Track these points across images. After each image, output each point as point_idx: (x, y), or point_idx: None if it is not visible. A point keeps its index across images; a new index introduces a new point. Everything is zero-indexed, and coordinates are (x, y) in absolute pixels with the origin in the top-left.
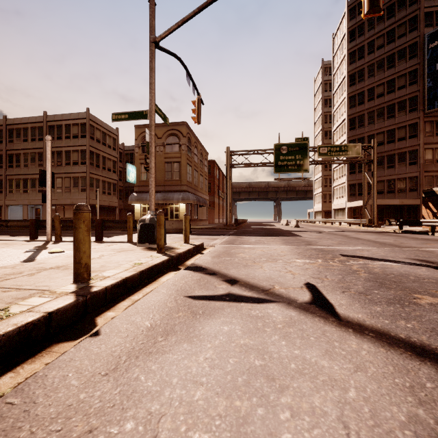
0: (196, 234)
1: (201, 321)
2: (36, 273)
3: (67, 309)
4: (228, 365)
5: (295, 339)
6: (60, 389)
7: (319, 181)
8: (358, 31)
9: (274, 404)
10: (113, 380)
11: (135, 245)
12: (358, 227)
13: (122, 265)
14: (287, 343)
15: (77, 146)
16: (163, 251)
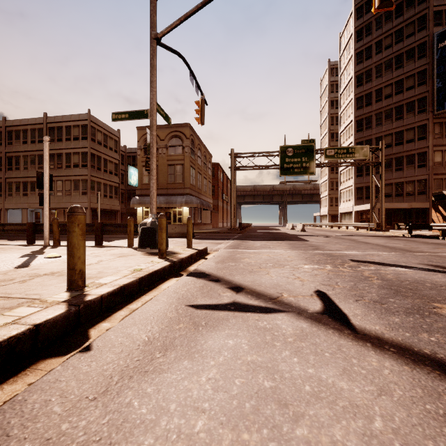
0: (199, 238)
1: (204, 334)
2: (28, 280)
3: (57, 321)
4: (234, 387)
5: (309, 355)
6: (40, 418)
7: (326, 184)
8: (365, 30)
9: (288, 437)
10: (102, 406)
11: (135, 250)
12: (365, 231)
13: (120, 271)
14: (300, 360)
15: (78, 148)
16: (165, 256)
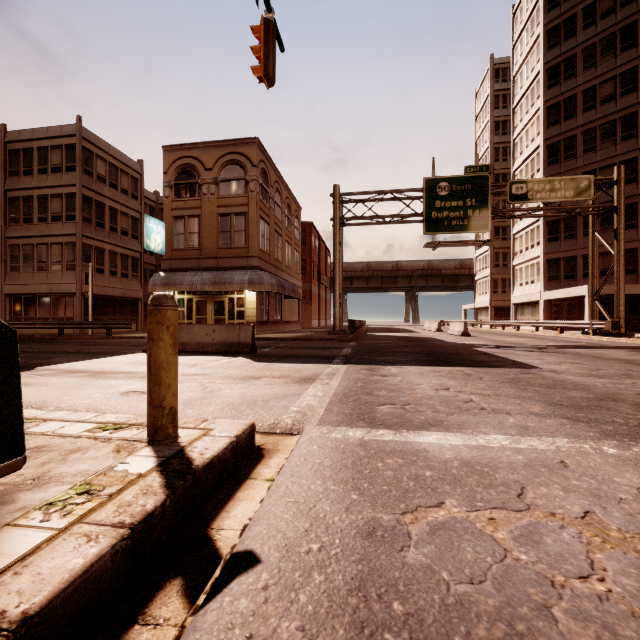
0: (264, 356)
1: None
2: None
3: None
4: None
5: None
6: None
7: (485, 258)
8: None
9: None
10: None
11: None
12: (583, 336)
13: None
14: None
15: (60, 187)
16: None
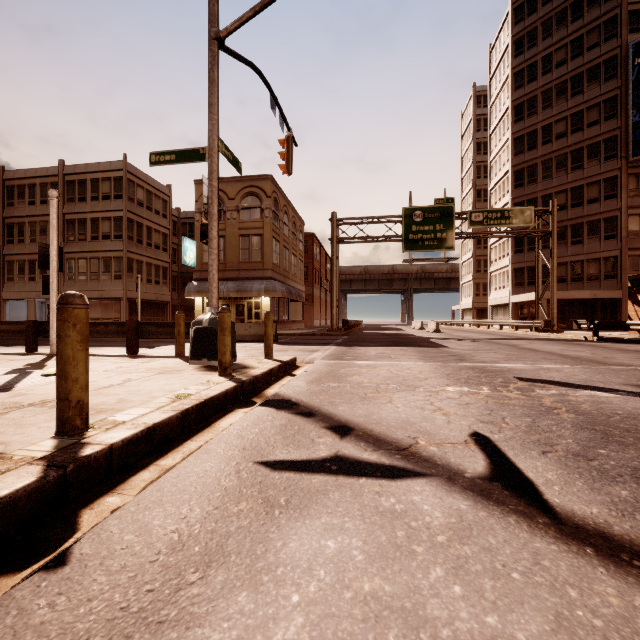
0: (285, 343)
1: (282, 526)
2: None
3: (18, 499)
4: None
5: (481, 579)
6: None
7: (469, 264)
8: (527, 40)
9: None
10: None
11: (186, 361)
12: (529, 332)
13: (154, 398)
14: (466, 590)
15: (109, 212)
16: (229, 372)
